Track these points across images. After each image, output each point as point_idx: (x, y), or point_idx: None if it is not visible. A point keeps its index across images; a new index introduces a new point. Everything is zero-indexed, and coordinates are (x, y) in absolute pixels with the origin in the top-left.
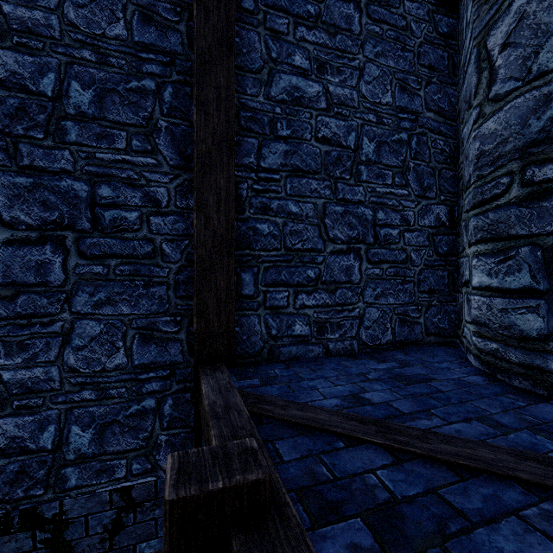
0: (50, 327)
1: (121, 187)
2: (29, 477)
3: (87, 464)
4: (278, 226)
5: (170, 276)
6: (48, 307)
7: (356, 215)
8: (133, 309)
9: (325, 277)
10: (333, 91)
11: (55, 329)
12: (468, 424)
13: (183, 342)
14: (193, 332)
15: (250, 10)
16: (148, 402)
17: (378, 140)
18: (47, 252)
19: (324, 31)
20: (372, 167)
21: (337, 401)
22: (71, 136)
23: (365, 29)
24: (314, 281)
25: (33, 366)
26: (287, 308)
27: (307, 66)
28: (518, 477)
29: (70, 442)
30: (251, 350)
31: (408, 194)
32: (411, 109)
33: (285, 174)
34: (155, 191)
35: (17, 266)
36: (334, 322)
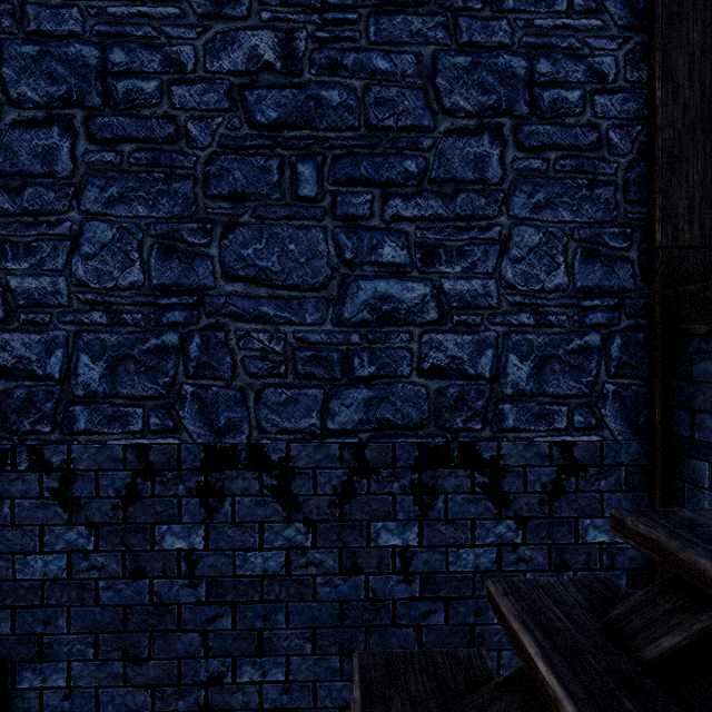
0: (487, 233)
1: (561, 60)
2: (467, 406)
3: (525, 404)
4: None
5: (618, 173)
6: (486, 208)
7: None
8: (574, 216)
9: None
10: None
11: (492, 235)
12: None
13: (634, 263)
14: (656, 245)
15: None
16: (591, 337)
17: None
18: (485, 144)
19: None
20: None
21: None
22: (508, 3)
23: None
24: None
25: (471, 278)
26: None
27: None
28: None
29: (507, 374)
30: None
31: None
32: None
33: None
34: (599, 62)
35: (456, 160)
36: None
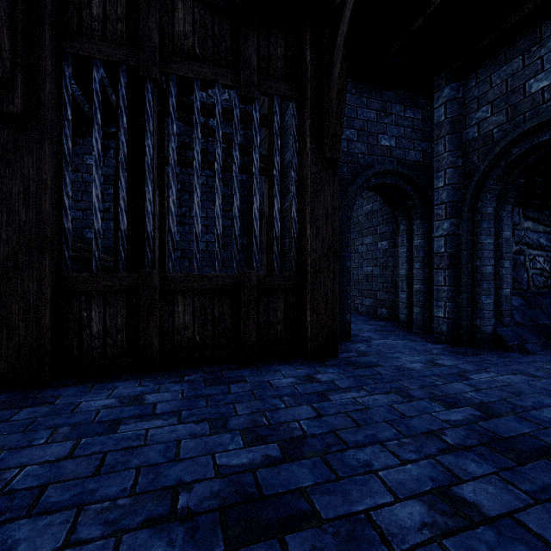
0: None
1: None
2: None
3: None
4: None
5: None
6: None
7: None
8: None
9: None
10: None
11: None
12: None
13: None
14: None
15: None
16: None
17: None
18: None
19: None
20: None
21: None
22: None
23: None
24: None
25: None
26: None
27: None
28: None
29: (209, 123)
30: None
31: None
32: None
33: None
34: None
35: None
36: None
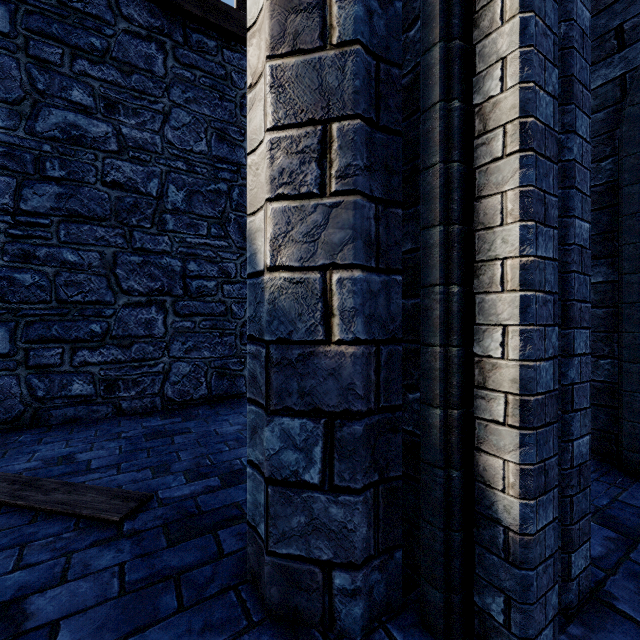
0: None
1: None
2: None
3: None
4: (48, 276)
5: None
6: None
7: (160, 266)
8: None
9: (116, 332)
10: (128, 133)
11: None
12: (135, 473)
13: None
14: None
15: (3, 32)
16: None
17: (189, 189)
18: None
19: (115, 68)
20: (182, 216)
21: (35, 463)
22: None
23: (172, 73)
24: (101, 336)
25: None
26: (61, 367)
27: (90, 103)
28: (81, 514)
29: None
30: (5, 415)
31: (228, 246)
32: (232, 160)
33: (58, 219)
34: None
35: None
36: (130, 379)
